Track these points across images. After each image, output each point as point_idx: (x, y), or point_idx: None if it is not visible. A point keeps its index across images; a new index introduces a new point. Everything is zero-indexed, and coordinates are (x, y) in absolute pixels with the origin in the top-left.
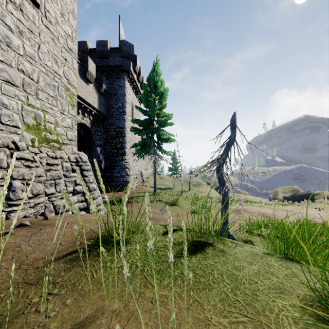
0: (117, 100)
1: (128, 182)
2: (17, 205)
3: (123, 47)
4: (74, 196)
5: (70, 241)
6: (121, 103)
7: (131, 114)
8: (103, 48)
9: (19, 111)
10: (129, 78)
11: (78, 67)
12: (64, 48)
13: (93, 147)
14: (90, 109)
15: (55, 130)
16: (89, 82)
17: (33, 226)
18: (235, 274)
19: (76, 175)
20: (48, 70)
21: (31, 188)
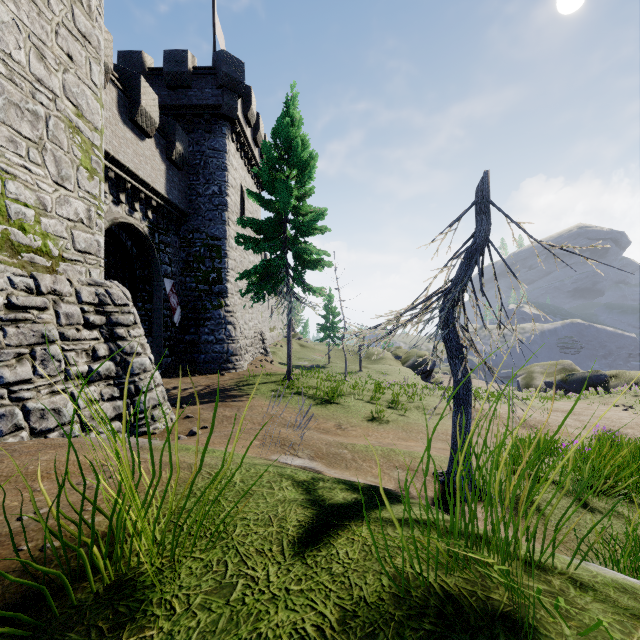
0: (210, 179)
1: (232, 354)
2: None
3: (220, 66)
4: (90, 387)
5: None
6: (218, 186)
7: (239, 212)
8: (177, 67)
9: None
10: (236, 135)
11: (118, 96)
12: (64, 26)
13: (156, 279)
14: (146, 195)
15: (39, 225)
16: (143, 134)
17: None
18: None
19: (98, 335)
20: (16, 71)
21: None
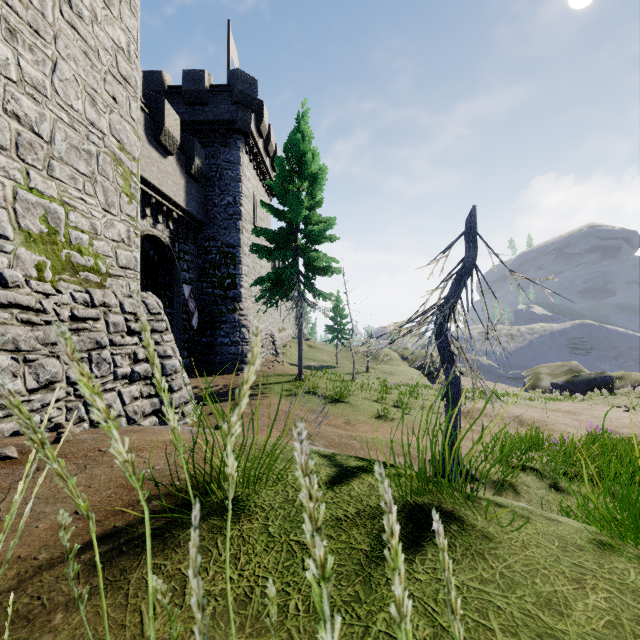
0: (225, 190)
1: (246, 356)
2: (2, 408)
3: (235, 84)
4: (133, 386)
5: (100, 504)
6: (232, 197)
7: (252, 220)
8: (195, 85)
9: (9, 203)
10: (249, 148)
11: (145, 120)
12: (110, 73)
13: (176, 285)
14: (168, 208)
15: (92, 247)
16: (166, 152)
17: (24, 460)
18: (554, 632)
19: (137, 340)
20: (75, 118)
21: (35, 369)
